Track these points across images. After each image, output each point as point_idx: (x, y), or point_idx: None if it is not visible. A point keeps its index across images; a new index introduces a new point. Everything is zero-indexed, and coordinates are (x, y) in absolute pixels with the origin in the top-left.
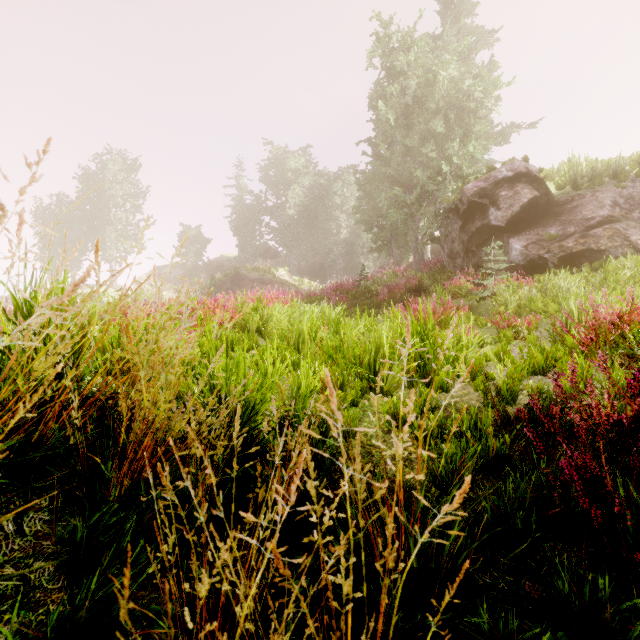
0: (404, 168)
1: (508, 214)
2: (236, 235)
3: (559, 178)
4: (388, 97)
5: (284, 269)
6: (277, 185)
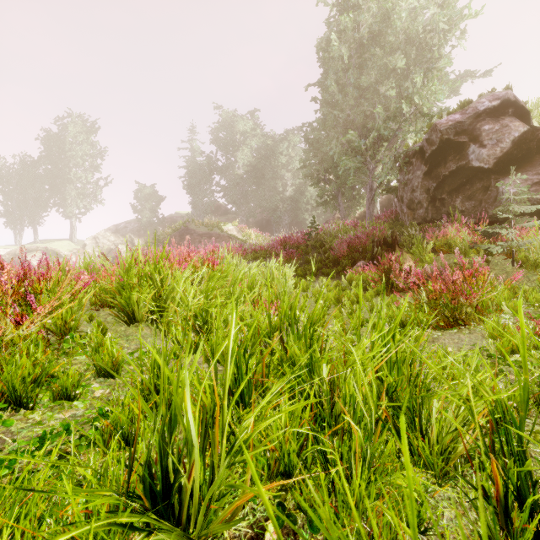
0: (358, 111)
1: (496, 151)
2: (189, 193)
3: (539, 116)
4: (342, 29)
5: (232, 224)
6: (227, 146)
